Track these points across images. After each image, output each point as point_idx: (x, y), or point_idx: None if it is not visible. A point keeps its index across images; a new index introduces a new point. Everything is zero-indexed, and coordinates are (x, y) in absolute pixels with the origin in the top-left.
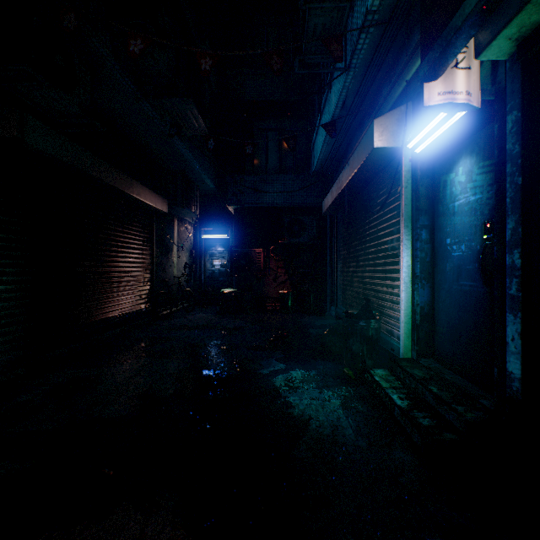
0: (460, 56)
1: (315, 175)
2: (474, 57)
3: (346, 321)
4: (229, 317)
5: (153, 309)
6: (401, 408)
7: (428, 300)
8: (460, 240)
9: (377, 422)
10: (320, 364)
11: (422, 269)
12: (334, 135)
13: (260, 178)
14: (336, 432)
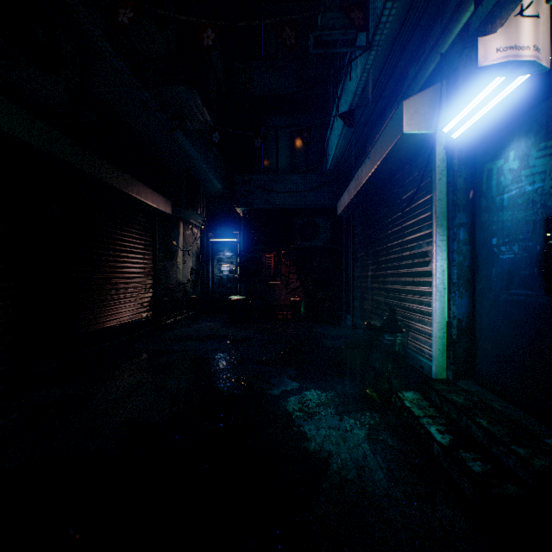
0: (526, 0)
1: (329, 174)
2: (546, 0)
3: (368, 335)
4: (238, 327)
5: (156, 318)
6: (442, 446)
7: (466, 312)
8: (511, 240)
9: (412, 462)
10: (338, 382)
11: (459, 275)
12: (352, 126)
13: (270, 178)
14: (363, 476)
